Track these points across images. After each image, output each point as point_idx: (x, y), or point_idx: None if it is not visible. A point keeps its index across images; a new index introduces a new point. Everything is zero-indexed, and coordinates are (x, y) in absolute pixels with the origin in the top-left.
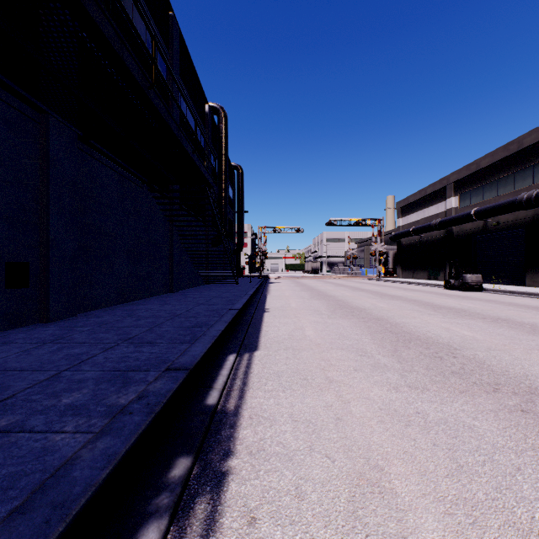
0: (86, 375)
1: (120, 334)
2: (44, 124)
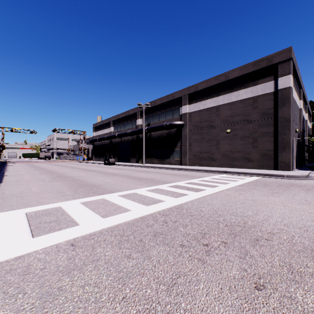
0: None
1: None
2: None
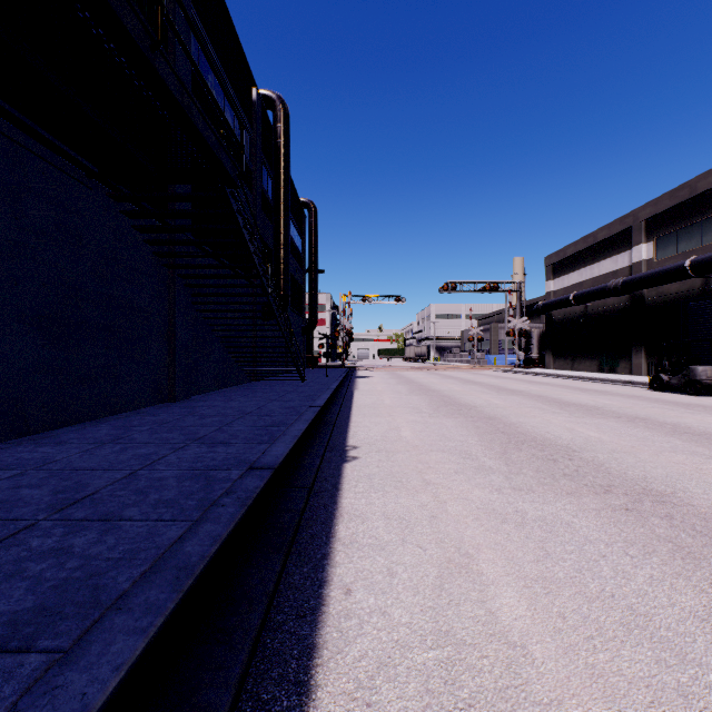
0: None
1: None
2: None
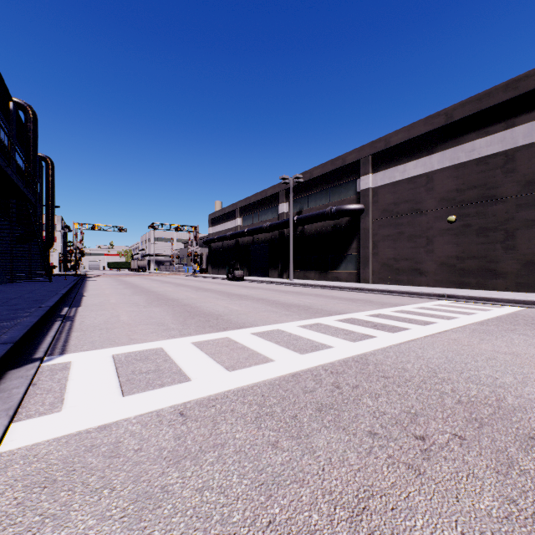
0: None
1: None
2: None
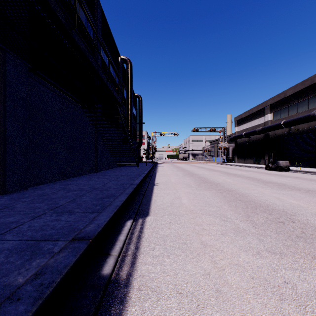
0: (4, 245)
1: (50, 204)
2: (2, 57)
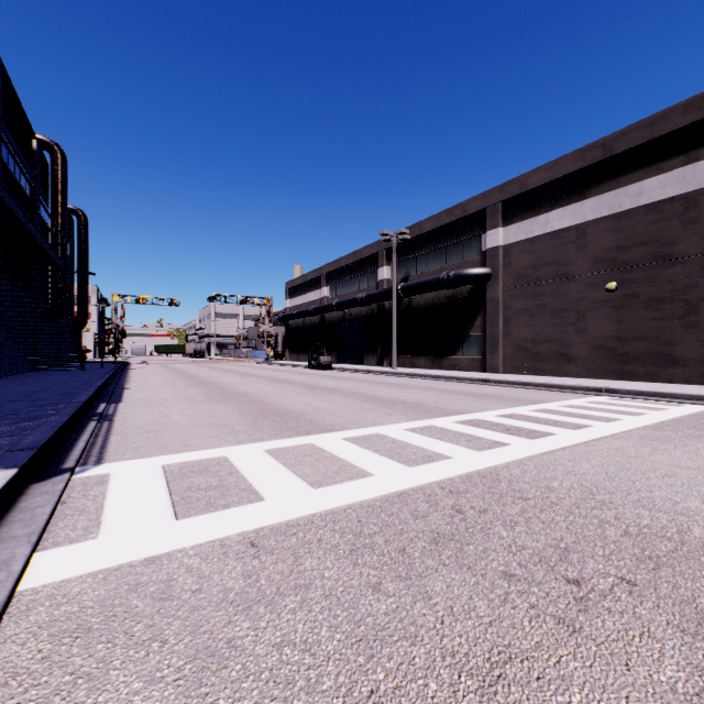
0: (18, 408)
1: (3, 400)
2: None
